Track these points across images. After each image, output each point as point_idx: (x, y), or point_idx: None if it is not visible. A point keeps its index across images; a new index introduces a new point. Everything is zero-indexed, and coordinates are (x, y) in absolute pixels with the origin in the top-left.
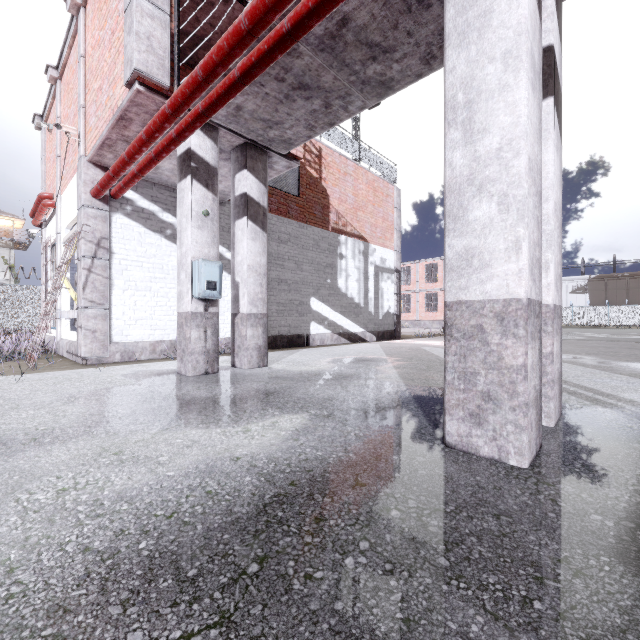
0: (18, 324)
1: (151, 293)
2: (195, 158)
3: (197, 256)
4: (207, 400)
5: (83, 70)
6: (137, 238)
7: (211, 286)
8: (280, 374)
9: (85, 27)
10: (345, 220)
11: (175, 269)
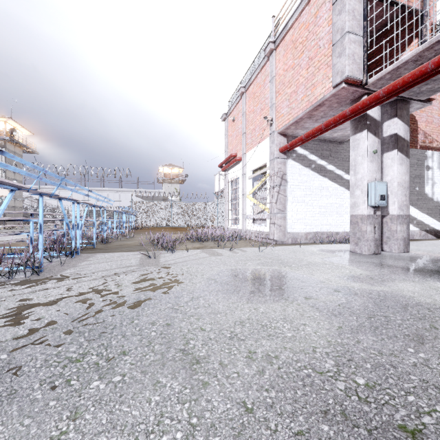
0: (195, 222)
1: (304, 204)
2: (369, 118)
3: (369, 179)
4: (425, 270)
5: (274, 84)
6: (298, 172)
7: (382, 198)
8: (438, 258)
9: (275, 60)
10: (431, 138)
11: (316, 188)
